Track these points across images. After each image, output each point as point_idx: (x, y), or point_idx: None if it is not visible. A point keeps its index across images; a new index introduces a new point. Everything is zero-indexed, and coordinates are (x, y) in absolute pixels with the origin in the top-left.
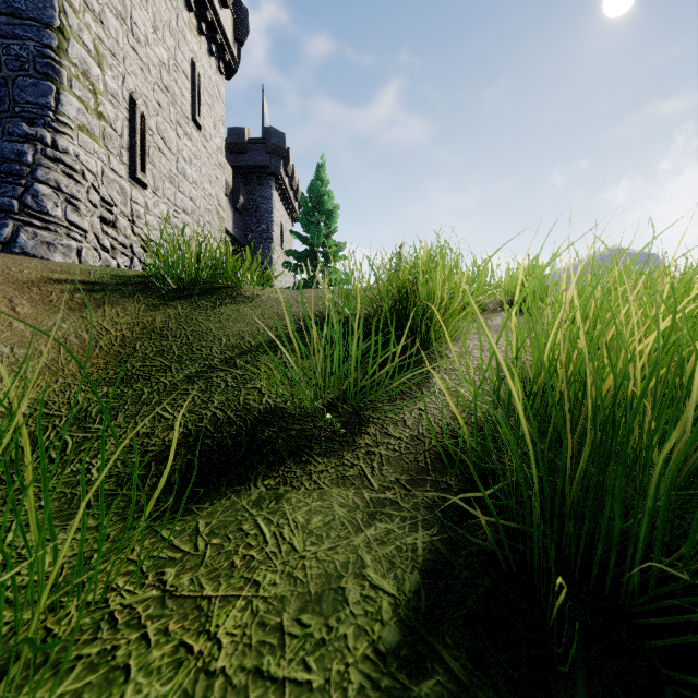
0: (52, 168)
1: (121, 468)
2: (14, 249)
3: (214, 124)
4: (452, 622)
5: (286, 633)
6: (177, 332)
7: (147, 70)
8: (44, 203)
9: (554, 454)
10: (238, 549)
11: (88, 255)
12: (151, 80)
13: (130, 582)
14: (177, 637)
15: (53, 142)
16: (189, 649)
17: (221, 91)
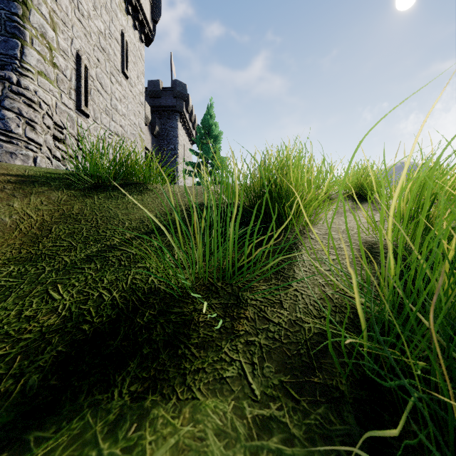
0: (16, 99)
1: None
2: None
3: (137, 76)
4: None
5: None
6: (89, 217)
7: (89, 36)
8: (9, 124)
9: None
10: None
11: (42, 162)
12: (92, 42)
13: None
14: None
15: (18, 81)
16: None
17: (142, 53)
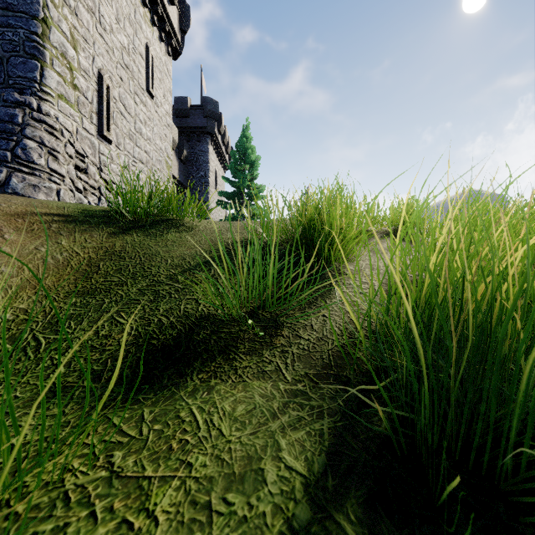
0: (37, 127)
1: (83, 364)
2: (7, 190)
3: (163, 94)
4: (354, 500)
5: (213, 510)
6: (132, 254)
7: (112, 52)
8: (31, 154)
9: (437, 355)
10: (175, 434)
11: (65, 195)
12: (114, 60)
13: (84, 464)
14: (120, 514)
15: (38, 107)
16: (130, 526)
17: (169, 68)
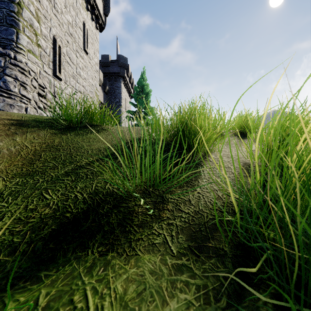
0: (13, 69)
1: (7, 236)
2: None
3: (94, 52)
4: None
5: None
6: (65, 147)
7: (62, 25)
8: (9, 85)
9: None
10: None
11: (31, 111)
12: (63, 30)
13: None
14: None
15: (14, 56)
16: None
17: (97, 37)
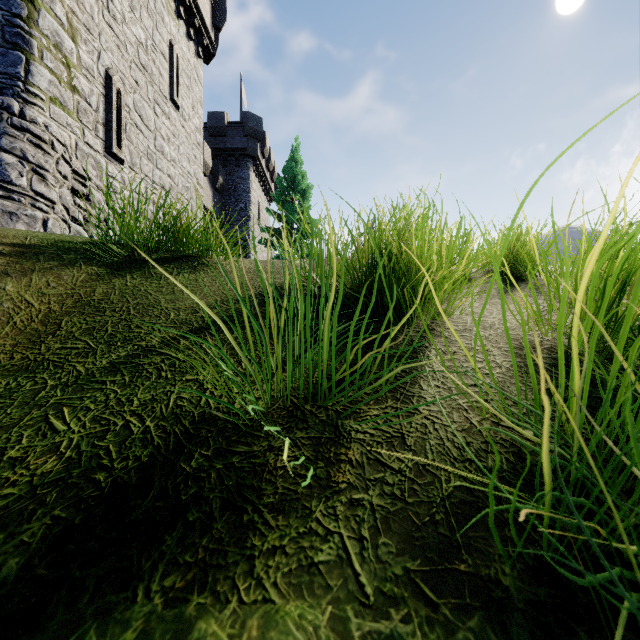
0: (18, 137)
1: None
2: None
3: (192, 106)
4: None
5: None
6: (118, 305)
7: (124, 48)
8: (7, 172)
9: None
10: None
11: (56, 226)
12: (127, 58)
13: None
14: None
15: (21, 111)
16: None
17: (200, 74)
